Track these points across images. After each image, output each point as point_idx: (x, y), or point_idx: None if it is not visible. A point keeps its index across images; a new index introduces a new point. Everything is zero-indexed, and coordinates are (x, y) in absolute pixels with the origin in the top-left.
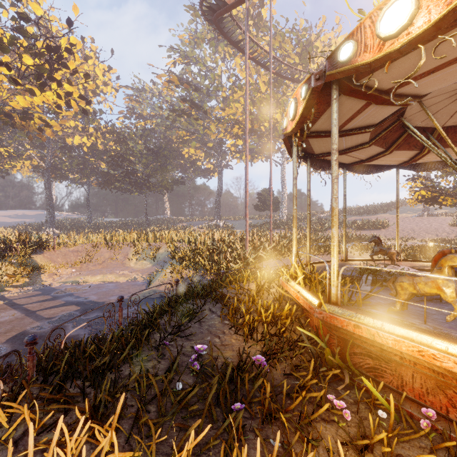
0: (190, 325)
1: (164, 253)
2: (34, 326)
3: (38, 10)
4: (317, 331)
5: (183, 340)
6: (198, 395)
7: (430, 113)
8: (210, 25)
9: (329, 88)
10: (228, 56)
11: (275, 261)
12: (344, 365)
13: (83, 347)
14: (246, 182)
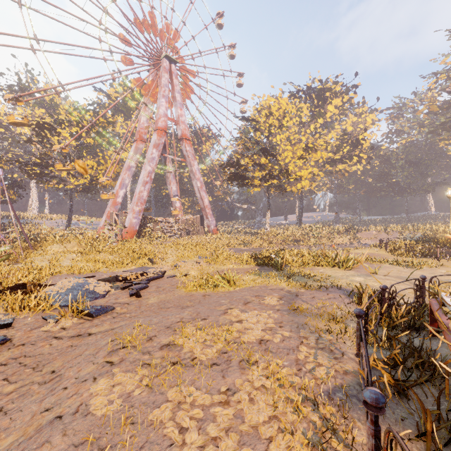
0: None
1: (419, 236)
2: None
3: (350, 128)
4: None
5: None
6: None
7: None
8: None
9: None
10: None
11: None
12: None
13: None
14: None
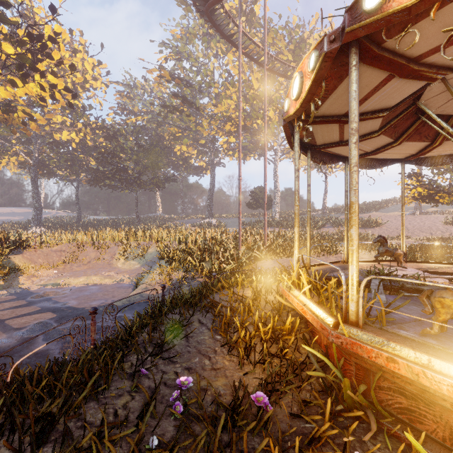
0: (175, 341)
1: (153, 252)
2: None
3: None
4: (327, 352)
5: (166, 363)
6: None
7: None
8: (202, 17)
9: (344, 56)
10: (220, 53)
11: (270, 261)
12: (367, 402)
13: (41, 375)
14: (240, 178)
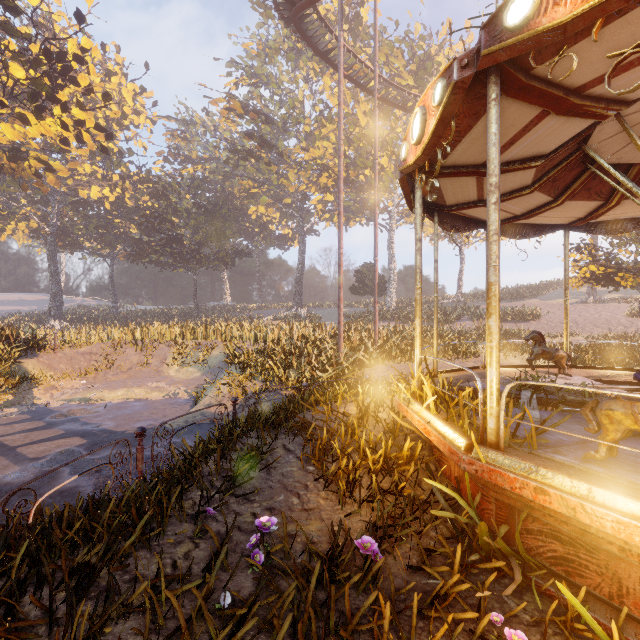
0: (252, 474)
1: (220, 355)
2: (9, 473)
3: None
4: (458, 486)
5: (240, 502)
6: (261, 615)
7: (635, 136)
8: (287, 25)
9: (481, 86)
10: (313, 75)
11: (382, 368)
12: (510, 551)
13: (72, 517)
14: (340, 251)
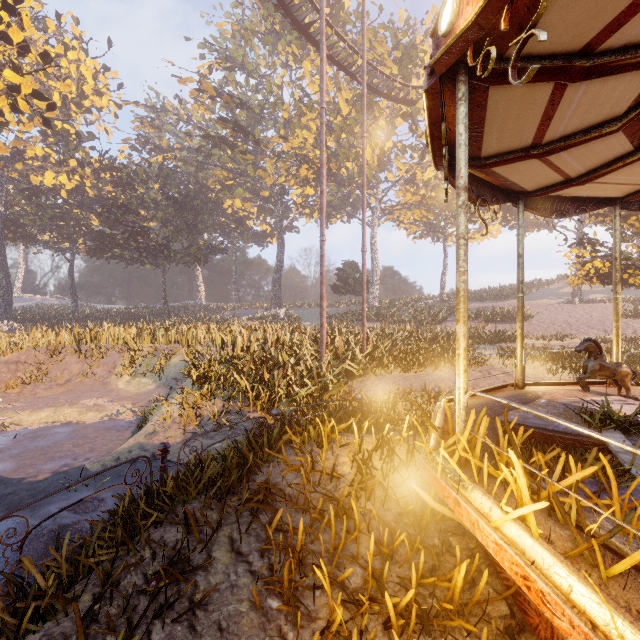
0: (156, 632)
1: (180, 363)
2: None
3: None
4: None
5: None
6: None
7: None
8: None
9: None
10: (292, 62)
11: (373, 380)
12: None
13: None
14: (322, 238)
